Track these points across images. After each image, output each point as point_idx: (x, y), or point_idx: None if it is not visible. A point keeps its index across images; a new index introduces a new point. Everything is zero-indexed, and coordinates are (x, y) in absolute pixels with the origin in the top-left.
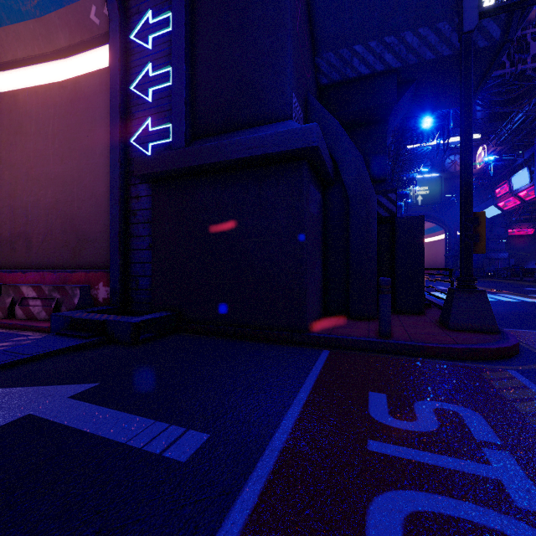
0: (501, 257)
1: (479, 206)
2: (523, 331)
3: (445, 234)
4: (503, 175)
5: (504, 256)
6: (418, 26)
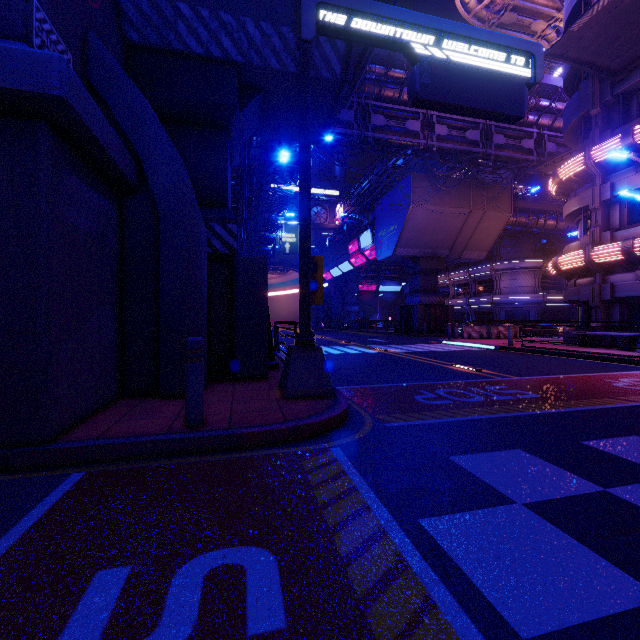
0: (354, 310)
1: (337, 260)
2: (357, 387)
3: None
4: (355, 233)
5: (356, 309)
6: (260, 17)
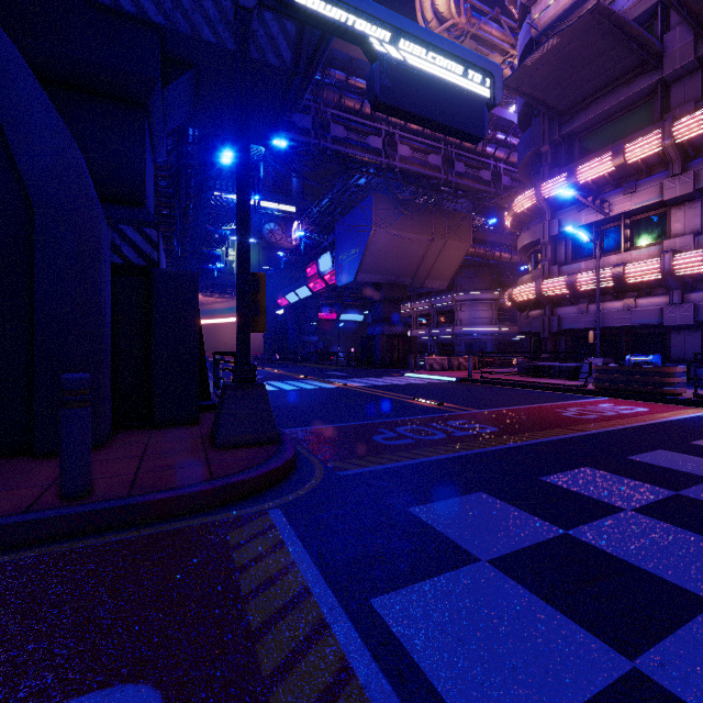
0: (313, 340)
1: (294, 284)
2: (310, 429)
3: None
4: (313, 255)
5: (315, 340)
6: None
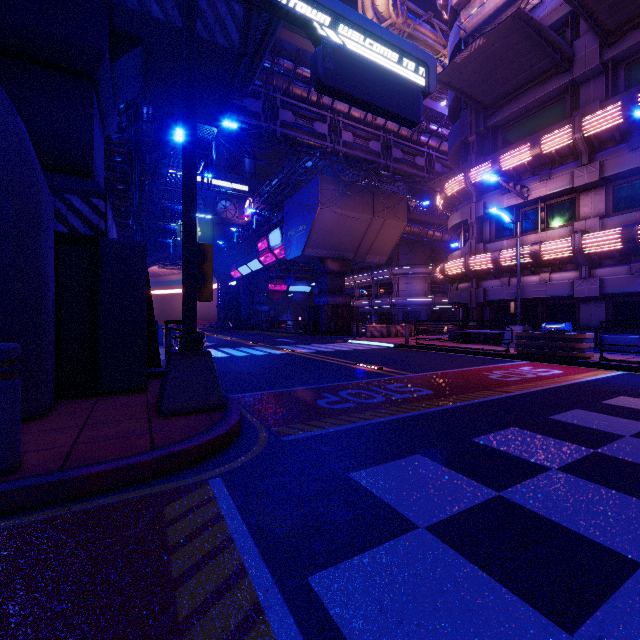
0: (264, 310)
1: (246, 258)
2: (257, 394)
3: (217, 283)
4: (264, 231)
5: (266, 309)
6: None
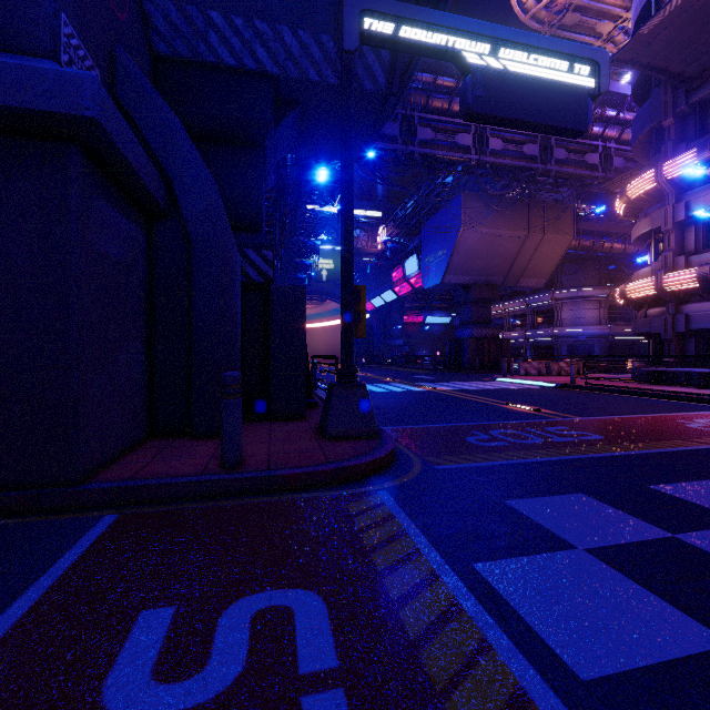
0: (398, 344)
1: (379, 289)
2: (404, 428)
3: None
4: (399, 259)
5: (400, 343)
6: (298, 25)
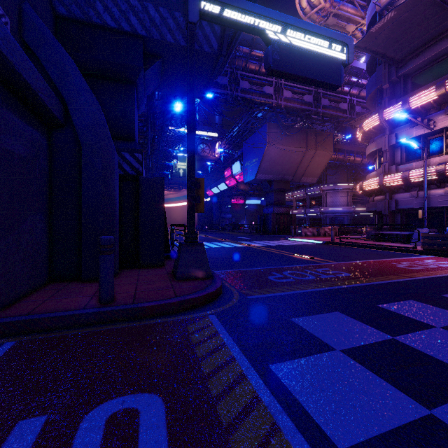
0: (228, 217)
1: (216, 182)
2: (229, 271)
3: None
4: (229, 163)
5: (230, 216)
6: (159, 4)
